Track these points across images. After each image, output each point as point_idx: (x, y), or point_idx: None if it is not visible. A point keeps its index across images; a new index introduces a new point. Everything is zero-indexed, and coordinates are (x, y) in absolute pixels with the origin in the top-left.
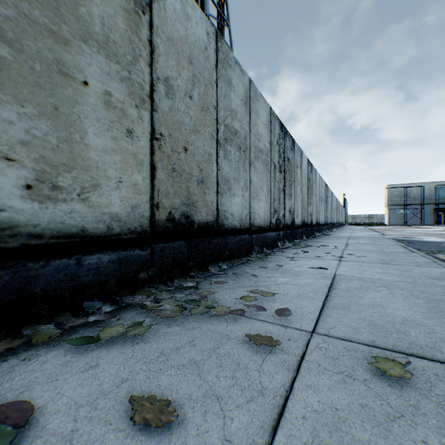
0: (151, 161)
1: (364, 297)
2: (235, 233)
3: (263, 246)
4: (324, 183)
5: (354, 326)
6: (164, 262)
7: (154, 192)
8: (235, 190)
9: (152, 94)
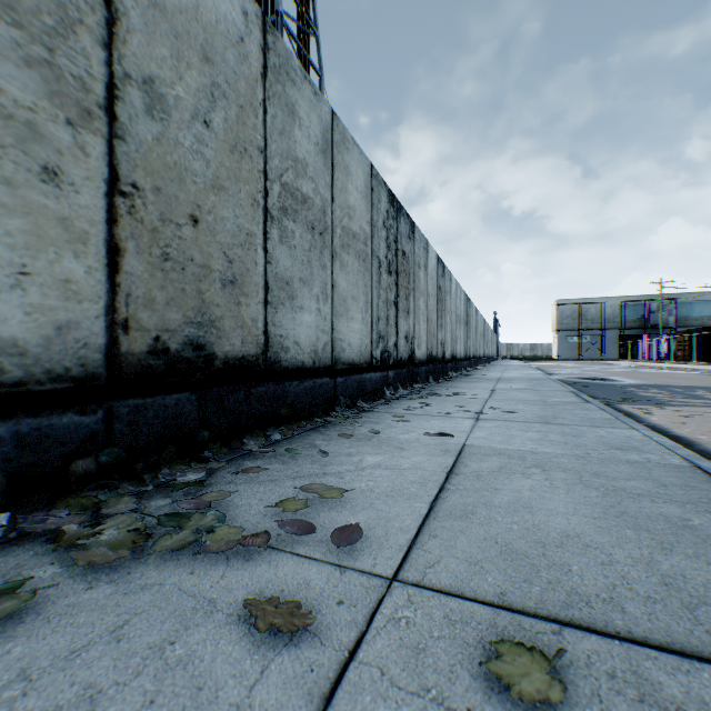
0: (111, 237)
1: (504, 491)
2: (303, 376)
3: (358, 396)
4: (464, 295)
5: (474, 557)
6: (141, 435)
7: (116, 297)
8: (303, 300)
9: (113, 105)
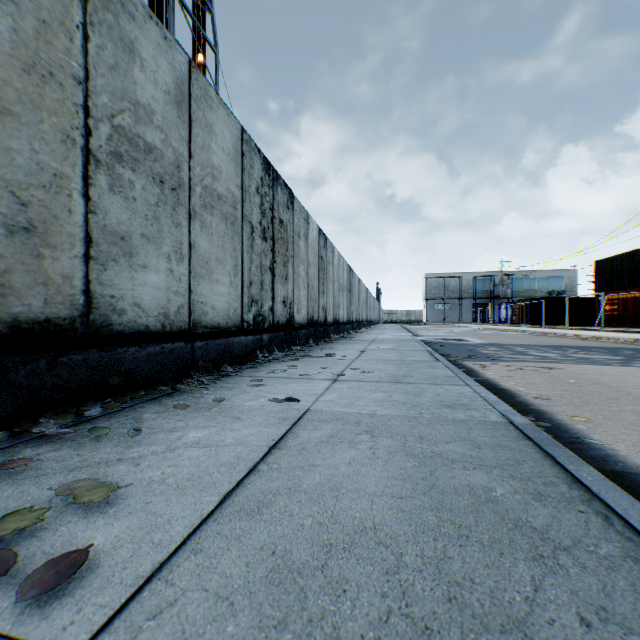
0: None
1: (320, 467)
2: (146, 341)
3: (224, 360)
4: (347, 266)
5: (230, 585)
6: None
7: None
8: (147, 258)
9: None
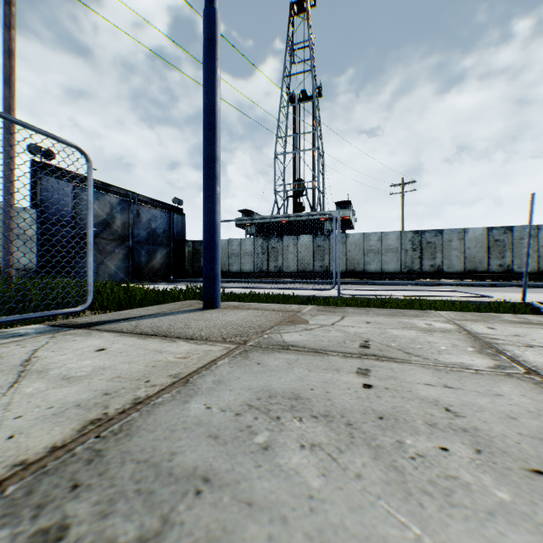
0: (536, 261)
1: None
2: None
3: None
4: None
5: None
6: (540, 278)
7: (537, 266)
8: None
9: (537, 250)
